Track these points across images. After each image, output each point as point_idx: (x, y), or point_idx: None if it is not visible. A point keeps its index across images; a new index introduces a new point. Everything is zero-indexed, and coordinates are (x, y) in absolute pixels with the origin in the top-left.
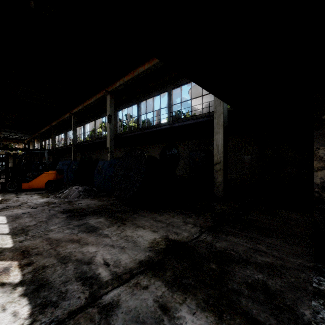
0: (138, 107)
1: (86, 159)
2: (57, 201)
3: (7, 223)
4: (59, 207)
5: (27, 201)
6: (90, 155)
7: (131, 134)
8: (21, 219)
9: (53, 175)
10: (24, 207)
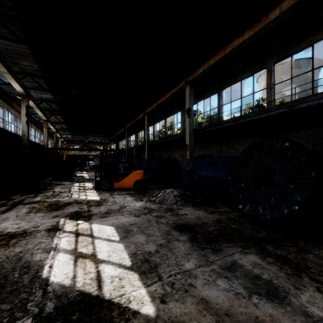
0: (219, 97)
1: (156, 158)
2: (155, 207)
3: (120, 240)
4: (165, 219)
5: (124, 204)
6: (160, 154)
7: (218, 127)
8: (133, 236)
9: (140, 175)
10: (125, 213)
